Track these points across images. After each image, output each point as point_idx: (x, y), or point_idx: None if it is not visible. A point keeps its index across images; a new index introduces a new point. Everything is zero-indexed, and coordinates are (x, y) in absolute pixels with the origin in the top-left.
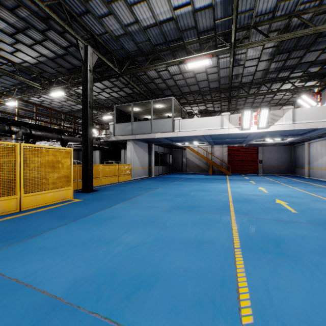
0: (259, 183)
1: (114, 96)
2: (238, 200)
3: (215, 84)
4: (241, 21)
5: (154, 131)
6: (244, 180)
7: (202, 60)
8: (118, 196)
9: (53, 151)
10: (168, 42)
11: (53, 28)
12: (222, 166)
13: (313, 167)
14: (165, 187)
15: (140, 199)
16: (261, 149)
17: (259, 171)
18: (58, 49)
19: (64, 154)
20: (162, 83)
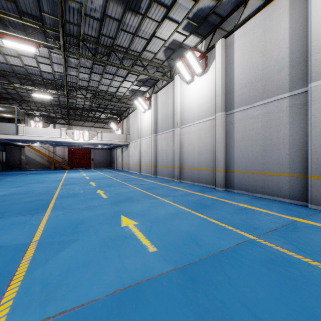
0: (86, 172)
1: None
2: (67, 178)
3: (56, 102)
4: (71, 84)
5: None
6: (78, 172)
7: (46, 96)
8: None
9: None
10: (17, 73)
11: None
12: (63, 163)
13: (118, 163)
14: (13, 178)
15: None
16: (93, 151)
17: (91, 166)
18: None
19: None
20: (2, 89)
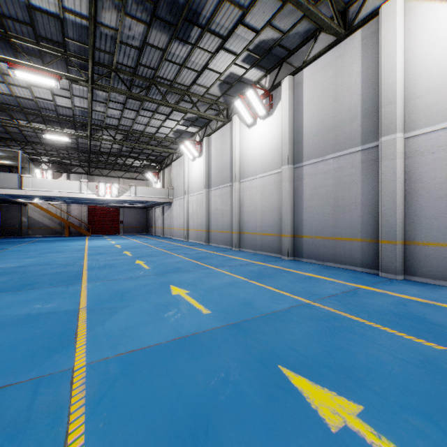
0: (114, 239)
1: None
2: (91, 247)
3: (73, 145)
4: (95, 121)
5: None
6: (102, 239)
7: (62, 137)
8: None
9: None
10: (23, 107)
11: None
12: (81, 227)
13: (157, 227)
14: (18, 247)
15: (4, 254)
16: (122, 210)
17: (120, 231)
18: None
19: None
20: None
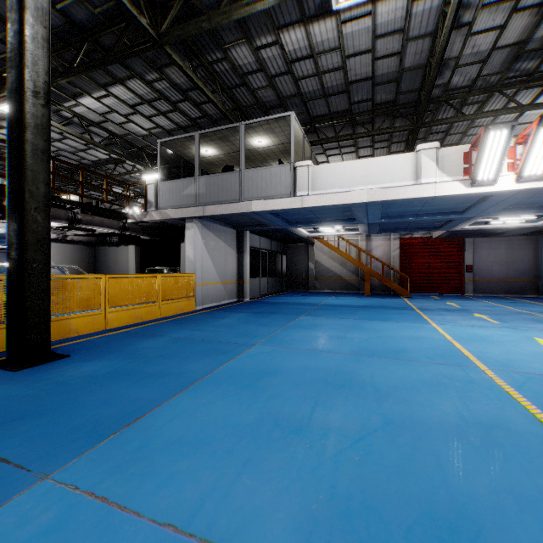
0: (509, 322)
1: (162, 126)
2: None
3: (386, 93)
4: None
5: (248, 195)
6: (457, 311)
7: None
8: (103, 393)
9: None
10: None
11: None
12: (388, 277)
13: None
14: (275, 339)
15: (169, 426)
16: (470, 243)
17: (465, 289)
18: None
19: None
20: (266, 87)
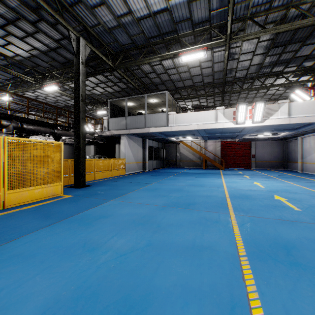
0: (254, 178)
1: (108, 91)
2: (235, 196)
3: (209, 79)
4: (237, 12)
5: (148, 125)
6: (238, 175)
7: (197, 52)
8: (111, 192)
9: (41, 145)
10: (162, 34)
11: (44, 19)
12: (215, 160)
13: (306, 162)
14: (159, 182)
15: (133, 195)
16: (253, 144)
17: (251, 166)
18: (51, 42)
19: (54, 148)
20: (156, 77)
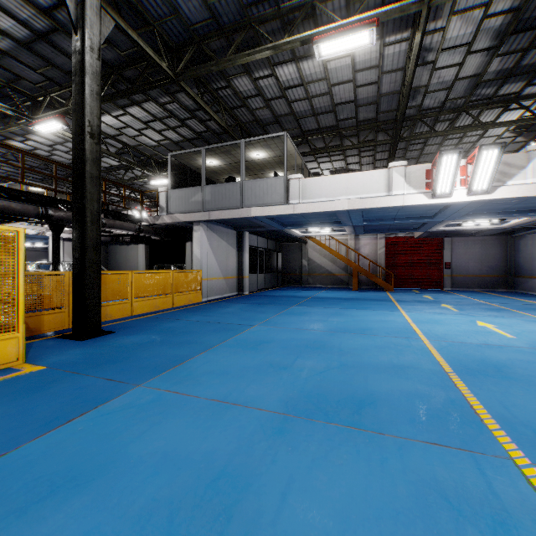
0: (466, 310)
1: (171, 139)
2: (467, 368)
3: (368, 112)
4: None
5: (247, 202)
6: (428, 302)
7: (355, 32)
8: (152, 352)
9: None
10: None
11: None
12: (375, 273)
13: None
14: (271, 322)
15: (202, 366)
16: (448, 242)
17: (444, 284)
18: (34, 16)
19: None
20: (263, 108)
